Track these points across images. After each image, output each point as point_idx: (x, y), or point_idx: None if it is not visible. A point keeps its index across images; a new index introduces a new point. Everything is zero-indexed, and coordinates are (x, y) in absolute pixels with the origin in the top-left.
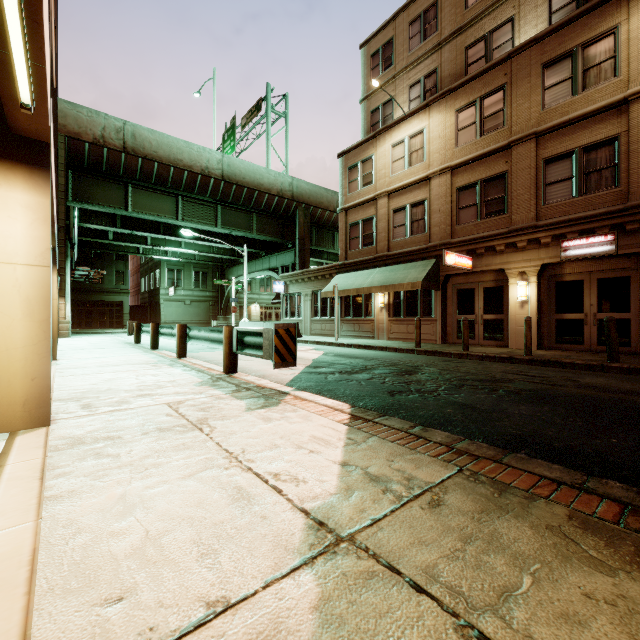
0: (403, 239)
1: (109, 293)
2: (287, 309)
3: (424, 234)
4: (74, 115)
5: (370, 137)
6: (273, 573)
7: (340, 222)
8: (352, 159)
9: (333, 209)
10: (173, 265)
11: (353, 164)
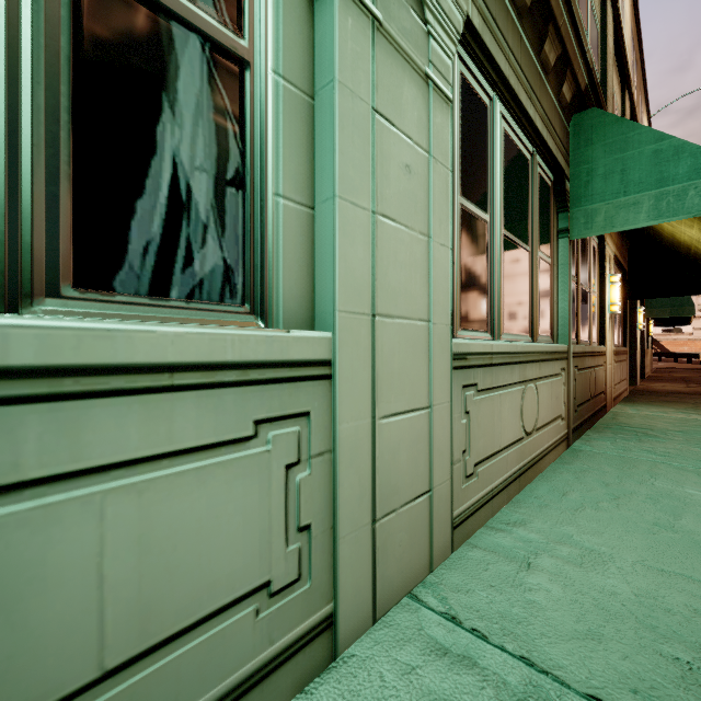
0: None
1: None
2: None
3: None
4: None
5: None
6: None
7: None
8: None
9: None
10: None
11: None
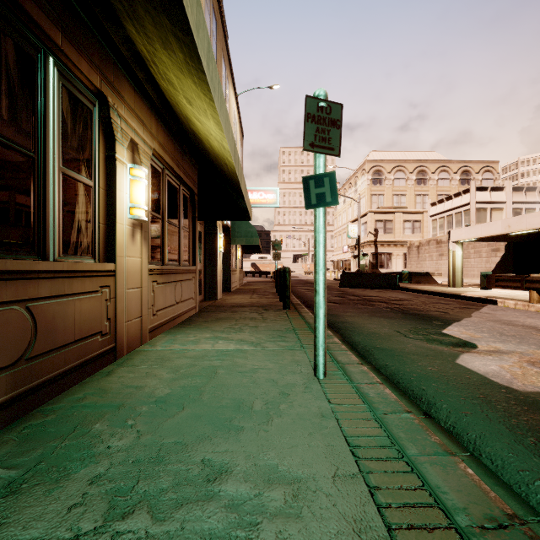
0: None
1: None
2: None
3: None
4: None
5: None
6: (476, 291)
7: None
8: None
9: None
10: None
11: None
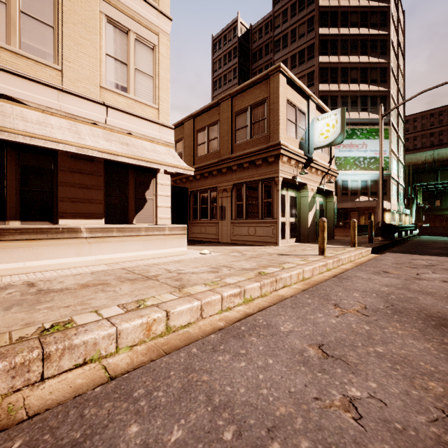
0: None
1: (444, 210)
2: None
3: None
4: (414, 157)
5: None
6: None
7: None
8: None
9: None
10: None
11: None
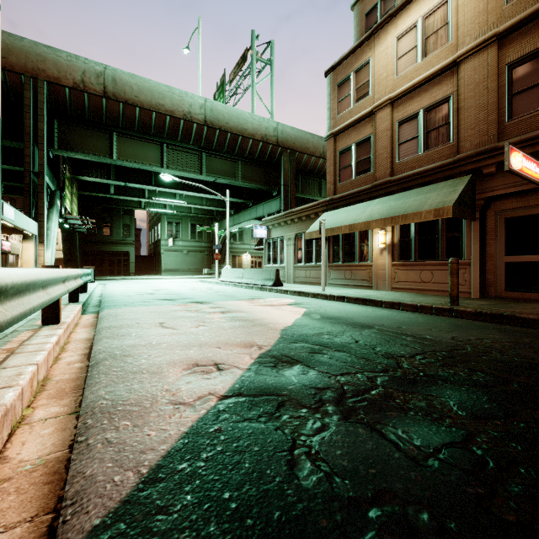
0: (414, 157)
1: (117, 244)
2: (269, 255)
3: (448, 144)
4: (53, 59)
5: (366, 37)
6: None
7: (327, 151)
8: (342, 72)
9: (319, 155)
10: (172, 218)
11: (343, 78)
